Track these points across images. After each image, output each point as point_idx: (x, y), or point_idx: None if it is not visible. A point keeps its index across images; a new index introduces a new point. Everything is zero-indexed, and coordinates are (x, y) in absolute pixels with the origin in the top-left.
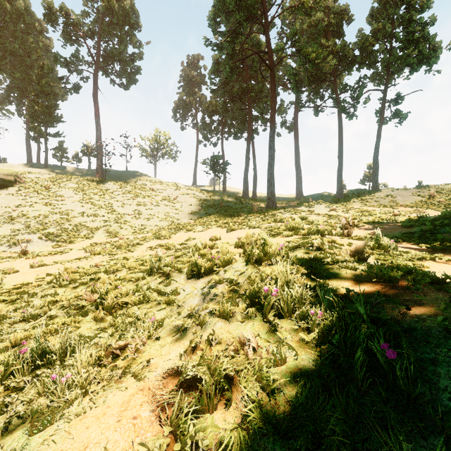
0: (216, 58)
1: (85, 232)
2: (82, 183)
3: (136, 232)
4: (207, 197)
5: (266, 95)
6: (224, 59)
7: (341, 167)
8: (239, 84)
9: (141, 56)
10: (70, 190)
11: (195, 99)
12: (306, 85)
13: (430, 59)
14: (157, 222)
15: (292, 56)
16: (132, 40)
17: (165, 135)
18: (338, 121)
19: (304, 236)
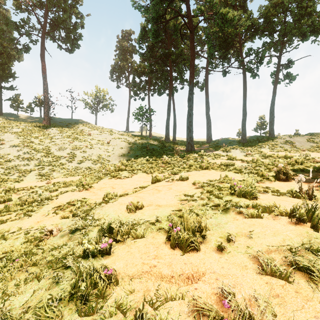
0: (143, 25)
1: (16, 174)
2: (28, 128)
3: (67, 174)
4: (136, 141)
5: (184, 59)
6: (150, 29)
7: (245, 117)
8: (162, 50)
9: (82, 24)
10: (12, 134)
11: (128, 64)
12: (217, 50)
13: (318, 30)
14: (89, 164)
15: (209, 19)
16: (74, 11)
17: (104, 92)
18: (243, 80)
19: (290, 223)
